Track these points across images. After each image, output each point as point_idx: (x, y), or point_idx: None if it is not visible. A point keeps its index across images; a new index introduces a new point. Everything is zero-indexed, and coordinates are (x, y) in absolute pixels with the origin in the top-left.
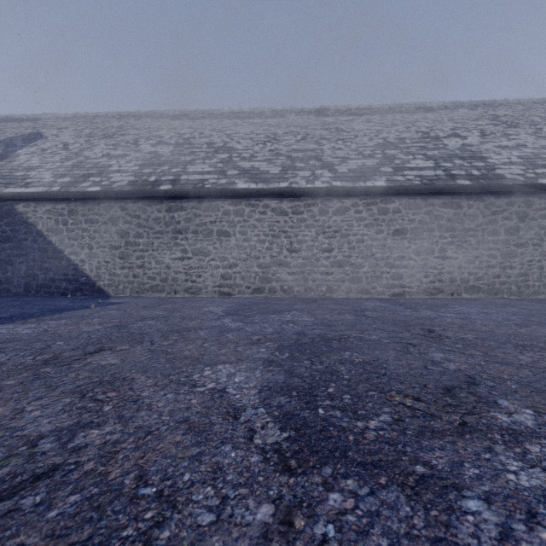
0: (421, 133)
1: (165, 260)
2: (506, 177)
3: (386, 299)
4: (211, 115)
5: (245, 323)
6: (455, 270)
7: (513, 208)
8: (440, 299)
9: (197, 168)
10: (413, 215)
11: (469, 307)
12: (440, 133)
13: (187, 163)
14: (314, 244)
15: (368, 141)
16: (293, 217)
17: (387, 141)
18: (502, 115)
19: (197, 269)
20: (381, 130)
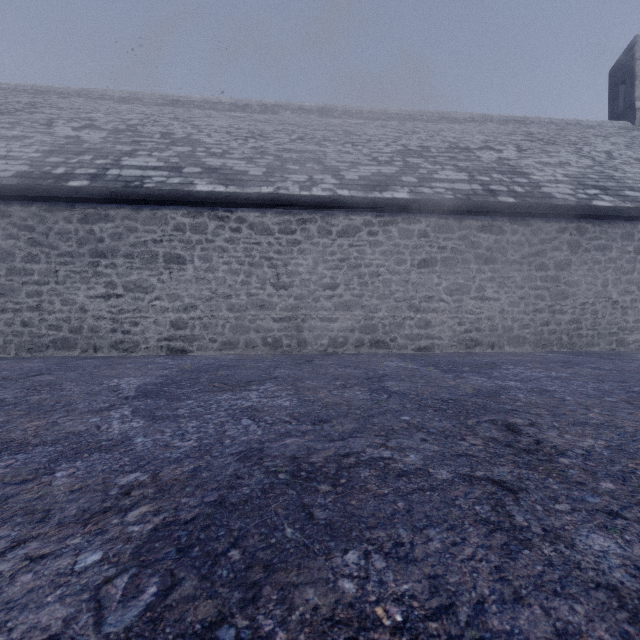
0: (449, 143)
1: (79, 299)
2: (555, 197)
3: (411, 356)
4: (175, 102)
5: (150, 421)
6: (497, 315)
7: (564, 236)
8: (479, 353)
9: (138, 161)
10: (444, 240)
11: (527, 368)
12: (471, 144)
13: (123, 153)
14: (311, 277)
15: (384, 146)
16: (280, 237)
17: (408, 148)
18: (537, 132)
19: (132, 312)
20: (400, 136)
